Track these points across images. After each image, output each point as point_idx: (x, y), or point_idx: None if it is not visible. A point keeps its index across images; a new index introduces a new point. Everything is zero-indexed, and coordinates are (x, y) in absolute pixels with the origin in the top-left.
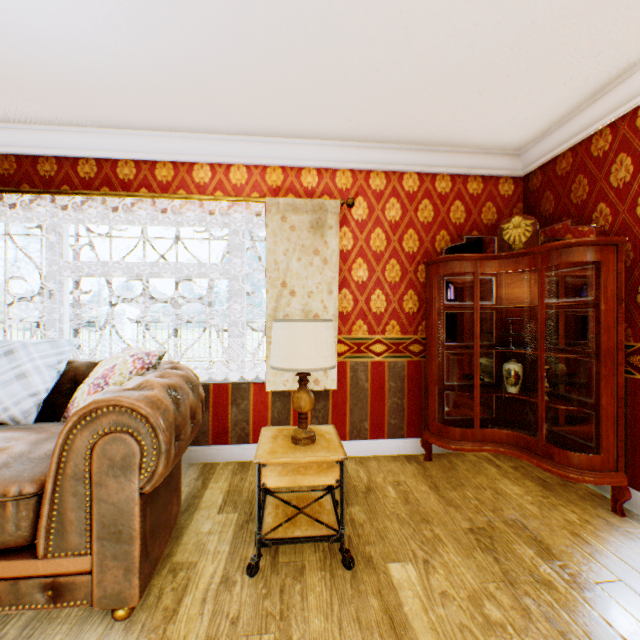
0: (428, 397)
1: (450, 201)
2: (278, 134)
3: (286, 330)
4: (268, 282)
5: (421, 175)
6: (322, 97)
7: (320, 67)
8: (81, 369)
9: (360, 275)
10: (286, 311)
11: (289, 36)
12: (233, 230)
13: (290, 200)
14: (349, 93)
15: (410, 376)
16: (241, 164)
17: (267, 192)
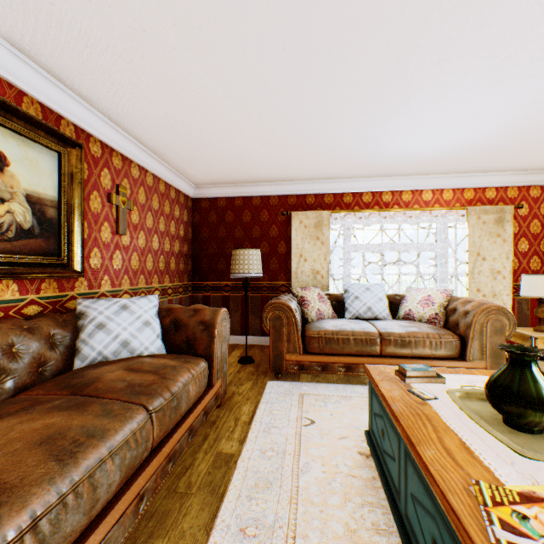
0: None
1: None
2: (477, 172)
3: (541, 279)
4: (468, 253)
5: None
6: (525, 158)
7: (539, 149)
8: (391, 297)
9: (522, 248)
10: (479, 269)
11: (535, 143)
12: (442, 224)
13: (482, 207)
14: None
15: None
16: (448, 188)
17: (464, 203)
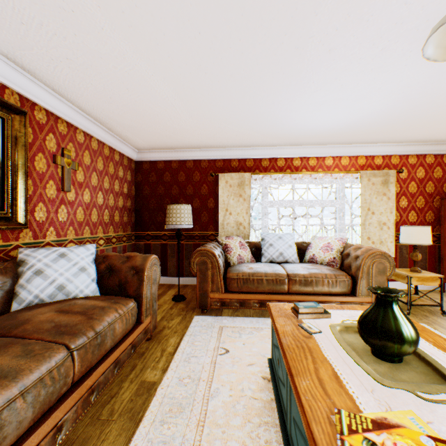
0: (442, 262)
1: None
2: (368, 143)
3: (415, 230)
4: (361, 208)
5: (435, 155)
6: (404, 132)
7: (414, 125)
8: (299, 244)
9: (403, 204)
10: (369, 221)
11: (410, 120)
12: (340, 185)
13: (371, 171)
14: (419, 130)
15: (429, 252)
16: (345, 156)
17: (357, 168)
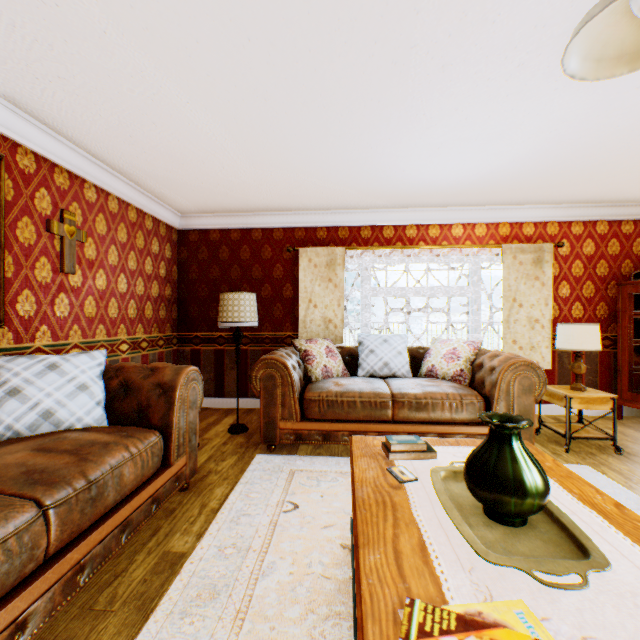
0: (619, 376)
1: (632, 239)
2: (513, 204)
3: (577, 329)
4: (503, 299)
5: (609, 222)
6: (564, 188)
7: (577, 178)
8: (413, 351)
9: (563, 292)
10: (515, 317)
11: (571, 170)
12: (474, 265)
13: (518, 245)
14: (584, 186)
15: (601, 362)
16: (481, 223)
17: (499, 240)
